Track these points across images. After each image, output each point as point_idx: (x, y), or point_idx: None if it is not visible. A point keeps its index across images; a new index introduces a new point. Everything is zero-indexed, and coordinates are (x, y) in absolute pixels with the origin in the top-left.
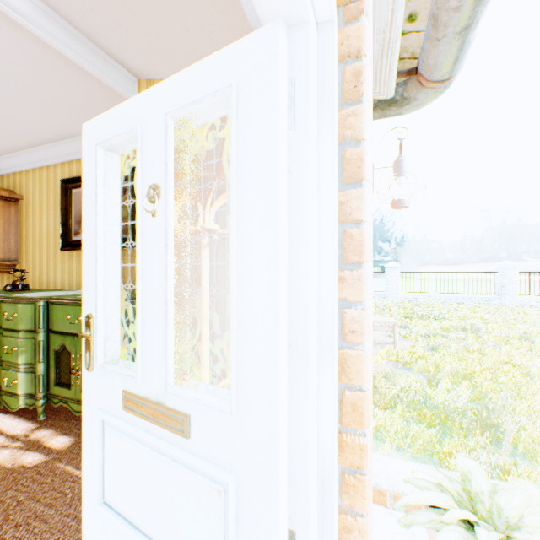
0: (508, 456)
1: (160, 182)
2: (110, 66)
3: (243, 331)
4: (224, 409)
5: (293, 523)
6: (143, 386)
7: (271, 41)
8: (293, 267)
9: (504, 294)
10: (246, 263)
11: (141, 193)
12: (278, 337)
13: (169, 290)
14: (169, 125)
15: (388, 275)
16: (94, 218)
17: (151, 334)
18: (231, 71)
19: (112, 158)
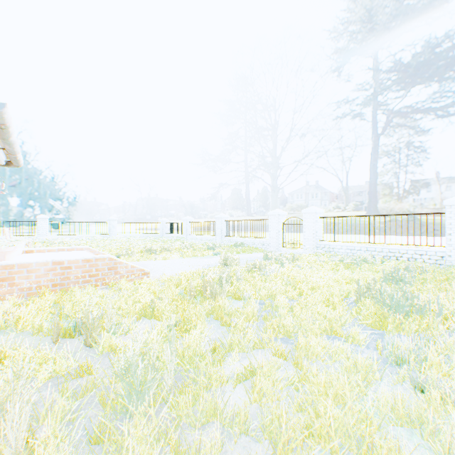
0: None
1: None
2: None
3: None
4: None
5: None
6: None
7: None
8: None
9: (112, 234)
10: None
11: None
12: None
13: None
14: None
15: (40, 224)
16: None
17: None
18: None
19: None
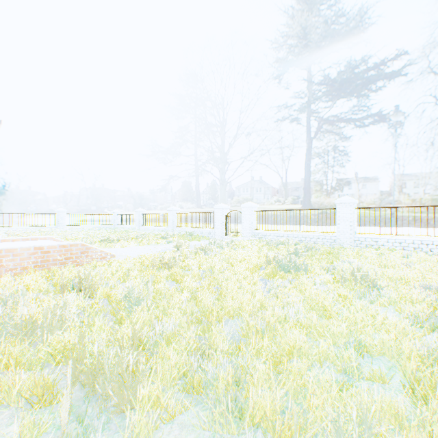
0: None
1: None
2: None
3: None
4: None
5: None
6: None
7: None
8: None
9: (60, 225)
10: None
11: None
12: None
13: None
14: None
15: None
16: None
17: None
18: None
19: None
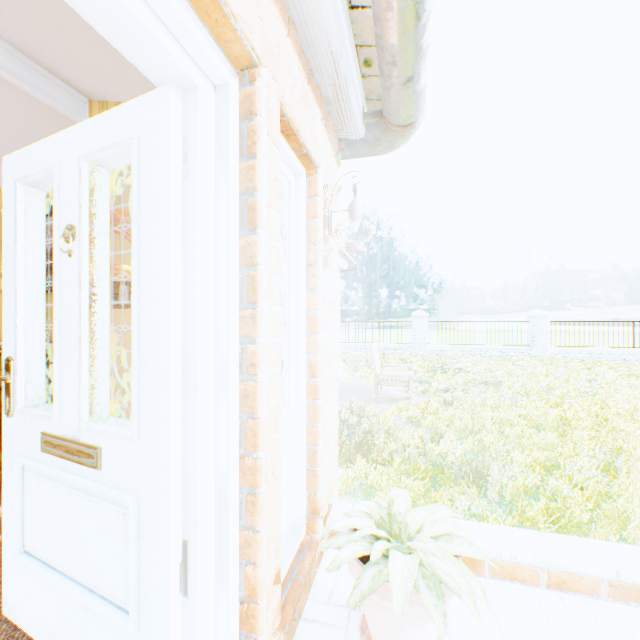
0: (495, 506)
1: (76, 223)
2: (53, 84)
3: (144, 363)
4: (128, 436)
5: (186, 533)
6: (61, 425)
7: (165, 103)
8: (186, 305)
9: (535, 346)
10: (147, 301)
11: (59, 233)
12: (170, 366)
13: (83, 329)
14: (83, 168)
15: (415, 325)
16: (15, 257)
17: (68, 373)
18: (135, 124)
19: (36, 194)
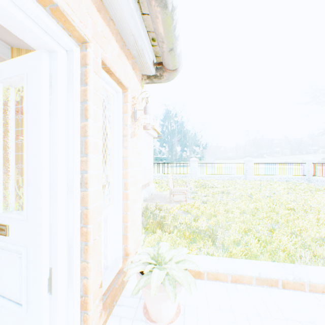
0: (220, 249)
1: None
2: None
3: (30, 183)
4: (21, 219)
5: (51, 264)
6: None
7: (40, 58)
8: (51, 155)
9: (247, 174)
10: (31, 153)
11: None
12: (42, 184)
13: None
14: None
15: (192, 165)
16: None
17: None
18: (25, 66)
19: None
